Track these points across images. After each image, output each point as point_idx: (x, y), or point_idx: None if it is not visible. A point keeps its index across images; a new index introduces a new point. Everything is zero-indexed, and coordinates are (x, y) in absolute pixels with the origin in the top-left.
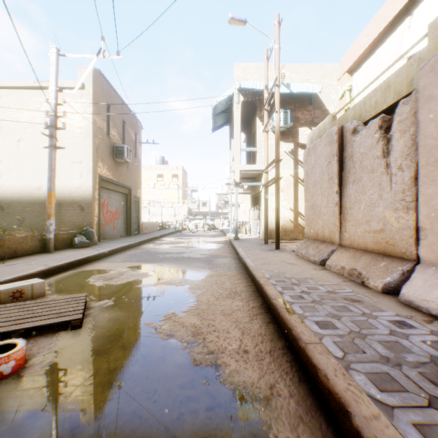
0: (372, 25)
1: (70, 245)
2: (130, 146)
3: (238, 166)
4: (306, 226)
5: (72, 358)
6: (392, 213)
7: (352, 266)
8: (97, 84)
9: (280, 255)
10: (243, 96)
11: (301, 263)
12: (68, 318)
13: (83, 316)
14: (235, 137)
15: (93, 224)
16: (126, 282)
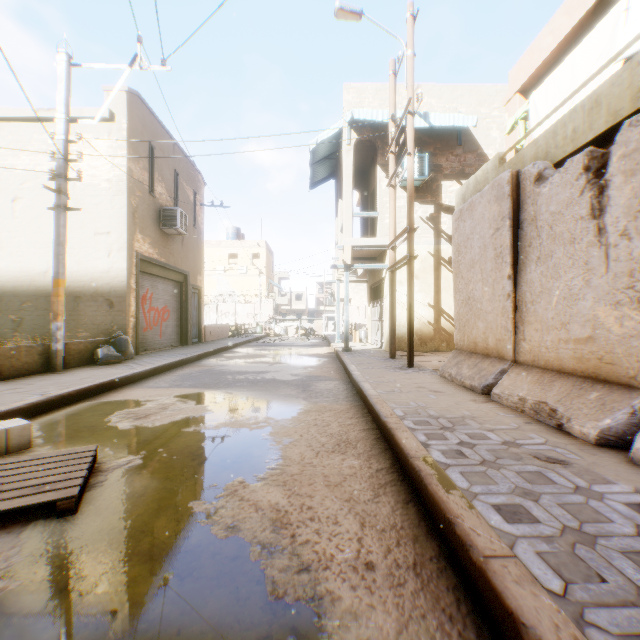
0: (561, 16)
1: (90, 360)
2: (186, 211)
3: (349, 240)
4: (457, 331)
5: (44, 580)
6: (610, 311)
7: (538, 397)
8: (134, 114)
9: (416, 377)
10: (358, 134)
11: (451, 391)
12: (53, 496)
13: (85, 488)
14: (345, 195)
15: (127, 327)
16: (169, 423)
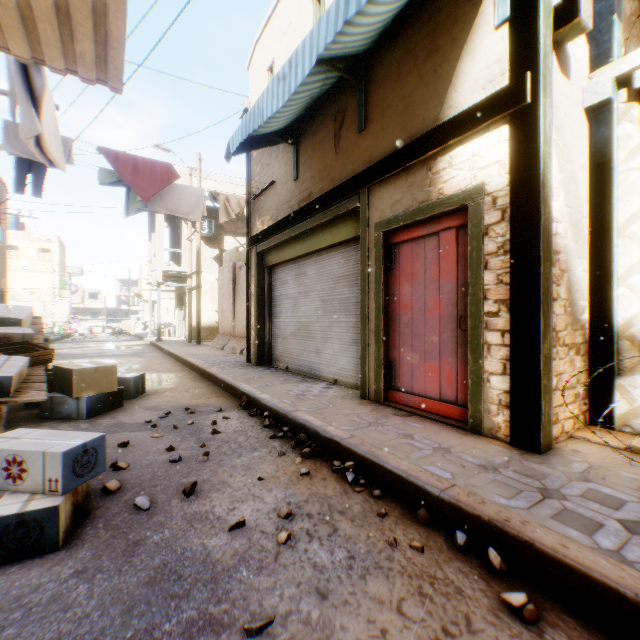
0: None
1: None
2: None
3: (161, 266)
4: (220, 325)
5: None
6: None
7: (234, 346)
8: None
9: (199, 347)
10: None
11: (211, 349)
12: None
13: None
14: (158, 236)
15: None
16: None
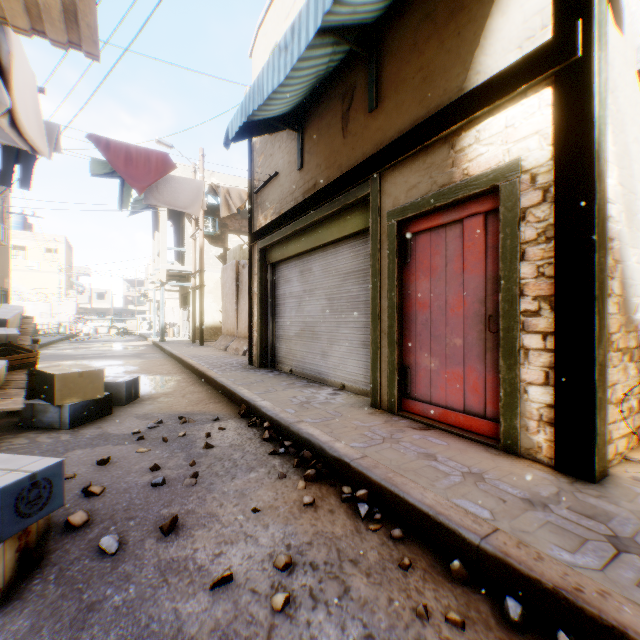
0: None
1: None
2: None
3: (165, 265)
4: (223, 325)
5: None
6: None
7: (237, 347)
8: None
9: (201, 348)
10: None
11: (213, 350)
12: None
13: None
14: (162, 234)
15: None
16: None
